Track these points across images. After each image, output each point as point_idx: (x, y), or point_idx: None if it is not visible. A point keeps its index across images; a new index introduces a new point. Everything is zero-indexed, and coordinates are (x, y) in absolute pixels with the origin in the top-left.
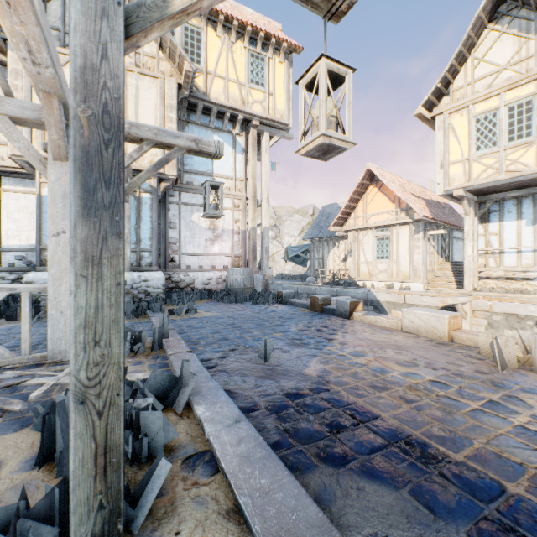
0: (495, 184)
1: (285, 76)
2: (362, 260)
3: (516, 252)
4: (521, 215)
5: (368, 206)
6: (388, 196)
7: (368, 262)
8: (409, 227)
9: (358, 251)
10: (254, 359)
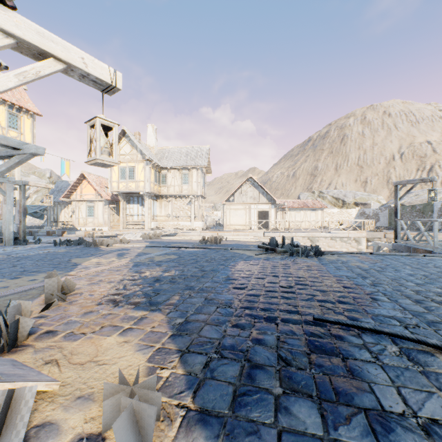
0: (126, 192)
1: (32, 126)
2: (80, 217)
3: (137, 215)
4: (139, 202)
5: (84, 190)
6: (93, 187)
7: (84, 218)
8: (103, 203)
9: (78, 212)
10: (31, 240)
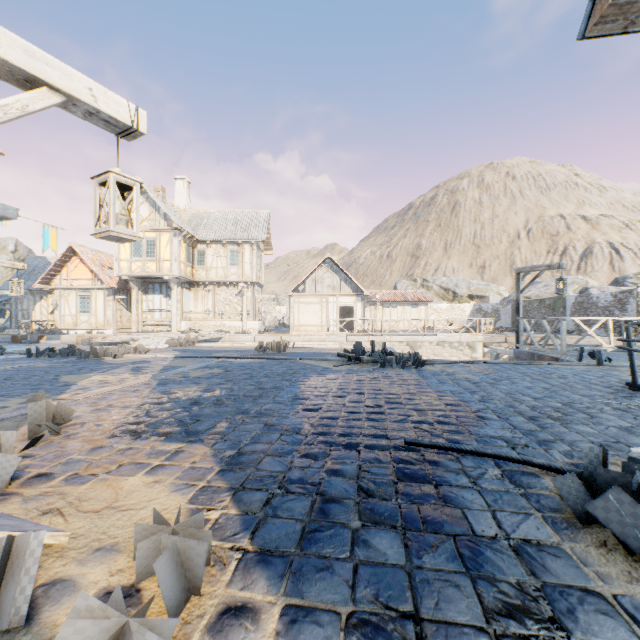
0: (142, 276)
1: None
2: (68, 313)
3: (160, 311)
4: (162, 292)
5: (73, 272)
6: (89, 268)
7: (74, 315)
8: (105, 292)
9: (65, 306)
10: None
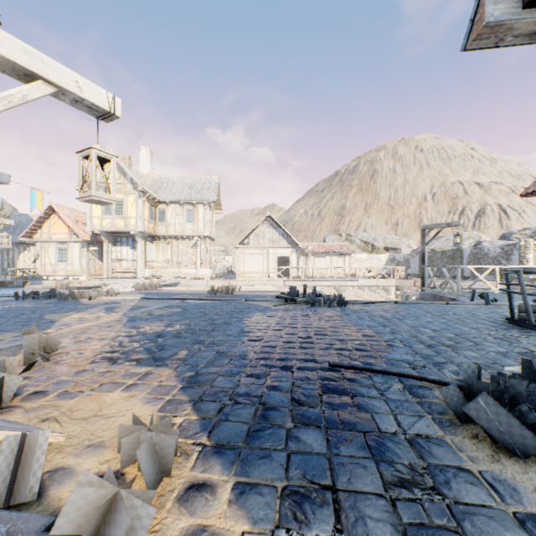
0: (112, 231)
1: None
2: (48, 262)
3: (127, 261)
4: (129, 244)
5: (53, 227)
6: (66, 224)
7: (53, 263)
8: (80, 244)
9: (45, 256)
10: None
